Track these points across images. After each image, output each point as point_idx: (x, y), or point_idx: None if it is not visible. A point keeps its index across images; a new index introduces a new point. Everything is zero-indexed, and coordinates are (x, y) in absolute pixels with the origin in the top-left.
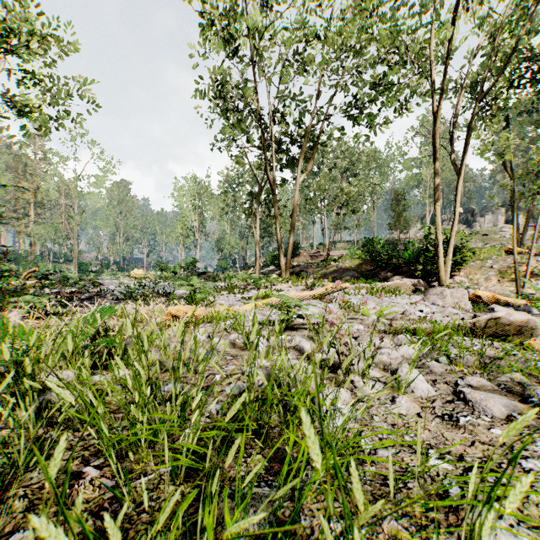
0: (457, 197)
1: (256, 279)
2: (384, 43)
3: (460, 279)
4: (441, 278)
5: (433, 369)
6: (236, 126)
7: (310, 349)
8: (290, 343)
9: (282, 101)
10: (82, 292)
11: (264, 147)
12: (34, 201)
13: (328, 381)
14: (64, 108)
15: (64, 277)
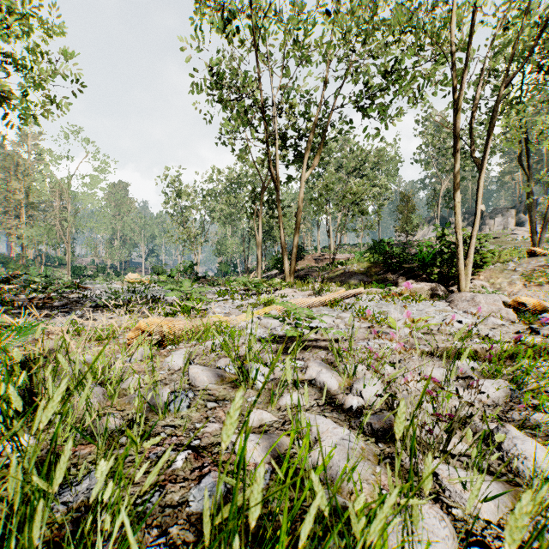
0: (479, 193)
1: (258, 284)
2: (400, 21)
3: (480, 283)
4: (461, 282)
5: (548, 431)
6: (236, 119)
7: (335, 386)
8: (304, 375)
9: (285, 93)
10: (62, 298)
11: (266, 139)
12: (25, 202)
13: (384, 469)
14: (48, 96)
15: (31, 280)
